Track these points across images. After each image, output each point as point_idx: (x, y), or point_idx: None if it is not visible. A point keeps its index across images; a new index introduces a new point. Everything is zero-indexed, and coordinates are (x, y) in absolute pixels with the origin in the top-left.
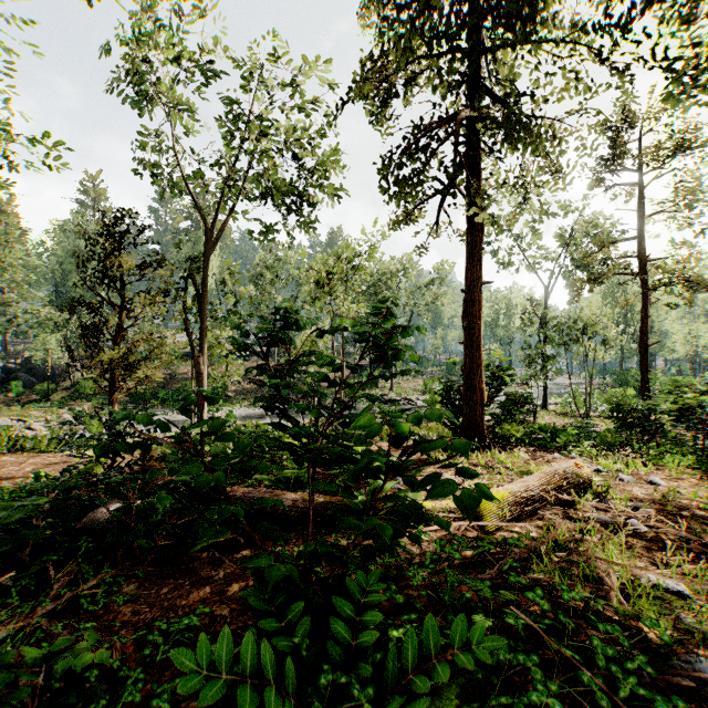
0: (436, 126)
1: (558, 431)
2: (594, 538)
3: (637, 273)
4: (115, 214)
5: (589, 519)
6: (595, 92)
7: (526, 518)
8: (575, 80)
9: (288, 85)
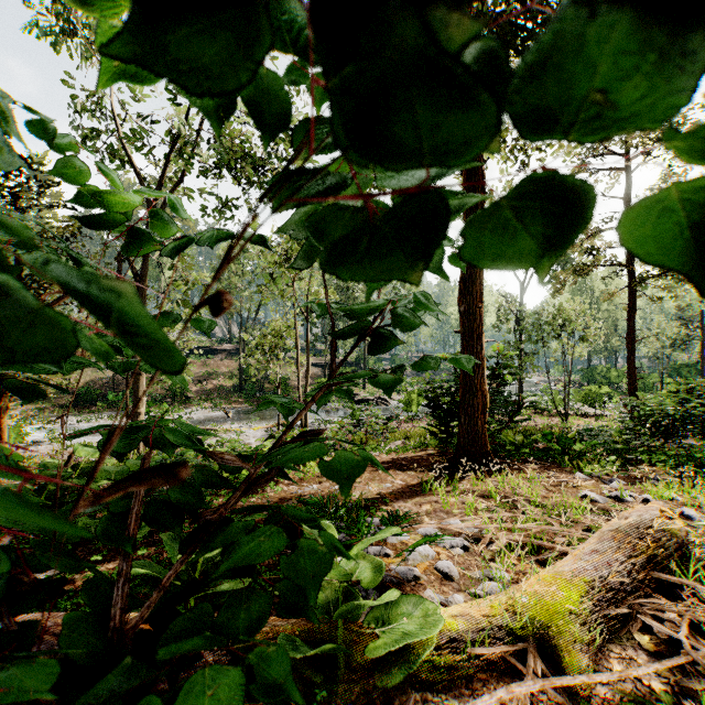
0: None
1: (566, 441)
2: None
3: (624, 265)
4: None
5: None
6: None
7: (618, 629)
8: None
9: None
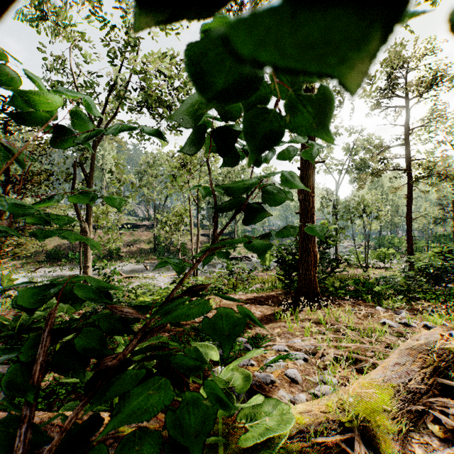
0: None
1: (369, 285)
2: None
3: (404, 169)
4: None
5: None
6: None
7: (416, 420)
8: None
9: None
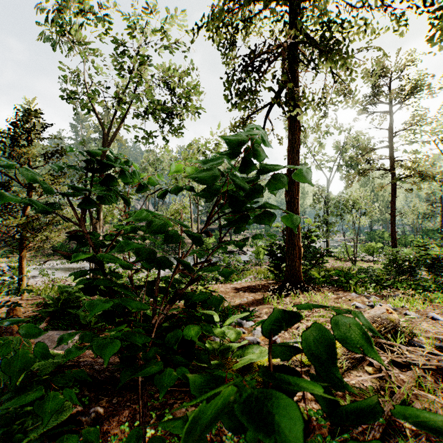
0: (267, 50)
1: (349, 275)
2: (441, 399)
3: (389, 169)
4: (24, 114)
5: (409, 363)
6: (378, 34)
7: (357, 364)
8: (364, 26)
9: (159, 30)
